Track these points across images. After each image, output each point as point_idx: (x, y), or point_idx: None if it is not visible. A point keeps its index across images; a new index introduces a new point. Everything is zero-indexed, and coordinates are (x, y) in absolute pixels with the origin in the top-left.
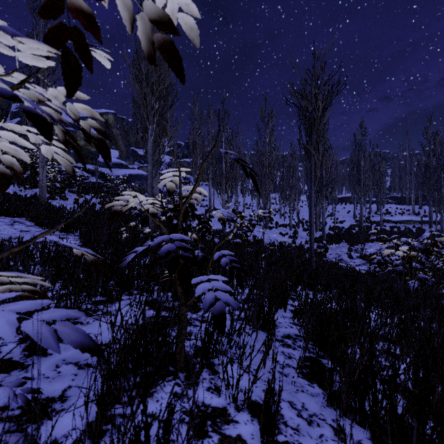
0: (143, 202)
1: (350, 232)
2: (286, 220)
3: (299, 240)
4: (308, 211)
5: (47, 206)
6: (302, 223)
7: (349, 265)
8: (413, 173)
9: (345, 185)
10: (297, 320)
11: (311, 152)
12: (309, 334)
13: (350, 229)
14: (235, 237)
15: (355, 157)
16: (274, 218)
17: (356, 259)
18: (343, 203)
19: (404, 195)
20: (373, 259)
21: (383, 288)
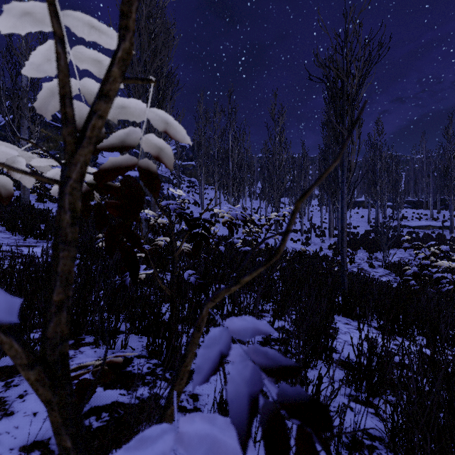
0: (47, 174)
1: (367, 238)
2: (297, 226)
3: (312, 247)
4: (319, 216)
5: (29, 209)
6: (313, 228)
7: (373, 275)
8: (431, 175)
9: (357, 189)
10: (354, 388)
11: (344, 137)
12: (389, 431)
13: (366, 235)
14: (243, 244)
15: (370, 159)
16: (283, 223)
17: (379, 269)
18: (355, 208)
19: (420, 200)
20: (399, 268)
21: (453, 319)
